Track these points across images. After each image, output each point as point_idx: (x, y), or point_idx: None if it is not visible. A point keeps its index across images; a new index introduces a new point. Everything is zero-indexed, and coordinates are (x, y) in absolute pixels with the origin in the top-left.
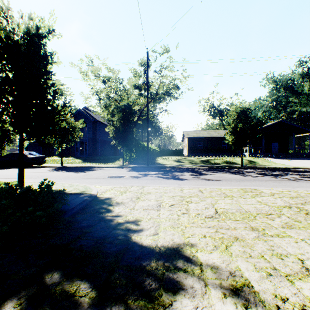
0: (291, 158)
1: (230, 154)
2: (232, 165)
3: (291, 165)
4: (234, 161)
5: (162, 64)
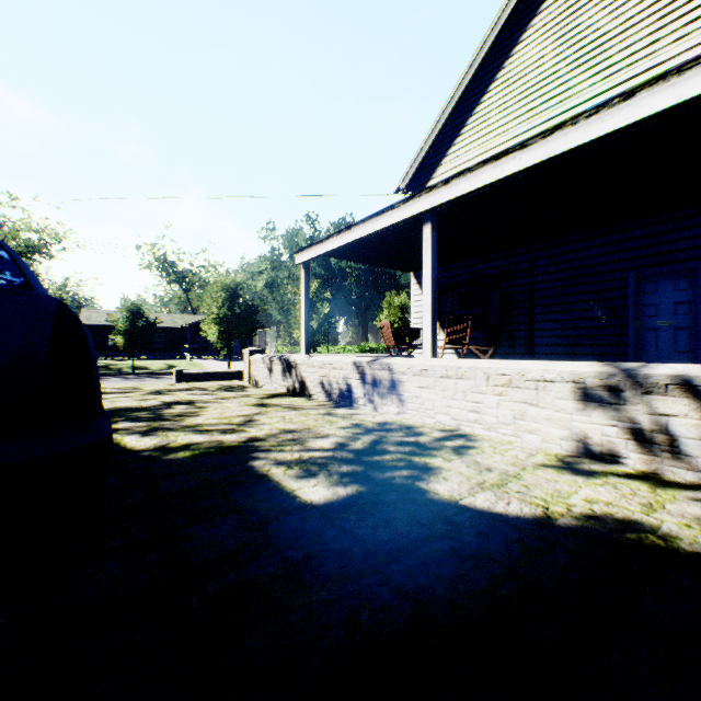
0: (241, 359)
1: (172, 354)
2: (131, 372)
3: (212, 369)
4: (150, 365)
5: (6, 215)
